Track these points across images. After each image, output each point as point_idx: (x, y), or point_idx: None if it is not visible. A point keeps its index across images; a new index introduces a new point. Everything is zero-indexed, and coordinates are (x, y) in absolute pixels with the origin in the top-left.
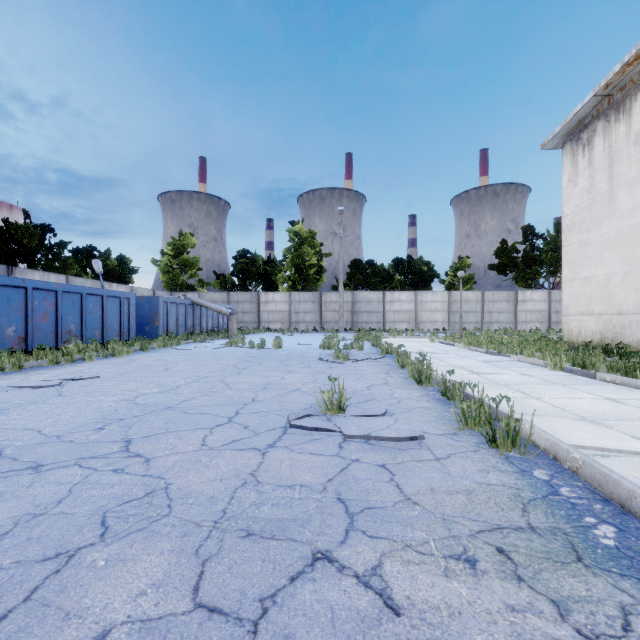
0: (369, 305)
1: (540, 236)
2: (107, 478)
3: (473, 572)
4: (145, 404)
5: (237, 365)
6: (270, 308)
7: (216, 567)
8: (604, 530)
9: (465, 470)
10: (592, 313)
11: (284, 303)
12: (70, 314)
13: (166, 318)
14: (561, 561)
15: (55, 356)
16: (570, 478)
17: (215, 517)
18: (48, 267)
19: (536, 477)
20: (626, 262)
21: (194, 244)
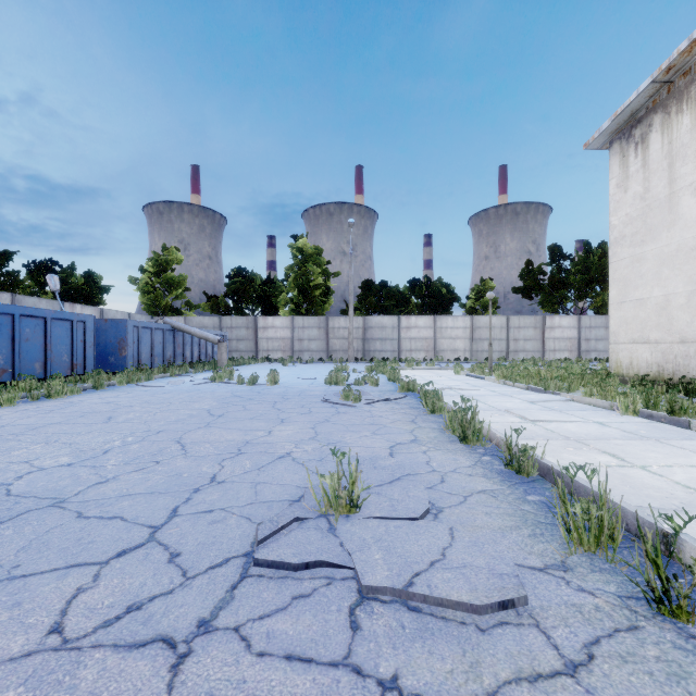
0: (383, 331)
1: (568, 257)
2: None
3: None
4: (21, 495)
5: (212, 410)
6: (269, 335)
7: None
8: None
9: None
10: (647, 341)
11: (286, 329)
12: None
13: (137, 346)
14: None
15: None
16: None
17: None
18: None
19: None
20: (691, 280)
21: (180, 260)
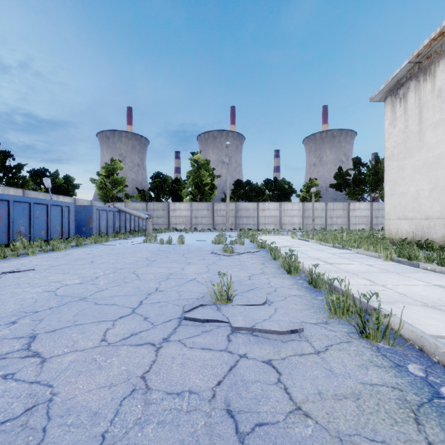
0: (247, 212)
1: (364, 165)
2: None
3: None
4: (63, 295)
5: (148, 258)
6: (177, 214)
7: None
8: None
9: (345, 366)
10: (406, 218)
11: (187, 210)
12: (20, 218)
13: (98, 221)
14: None
15: (3, 252)
16: (444, 374)
17: None
18: (8, 183)
19: (413, 373)
20: (431, 182)
21: (122, 168)
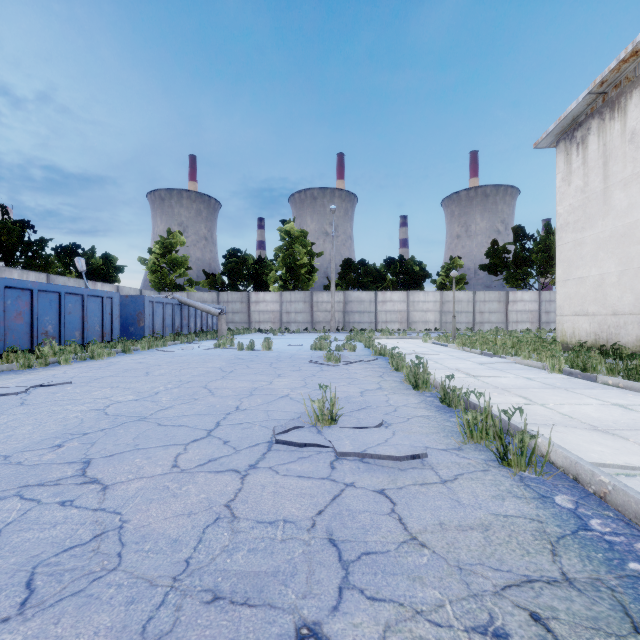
0: (361, 305)
1: (530, 237)
2: (50, 514)
3: None
4: (116, 414)
5: (223, 368)
6: (261, 308)
7: None
8: None
9: (477, 496)
10: (586, 313)
11: (275, 303)
12: (47, 314)
13: (152, 318)
14: (615, 633)
15: (27, 359)
16: (598, 506)
17: (175, 571)
18: (28, 265)
19: (559, 505)
20: (621, 262)
21: (183, 243)
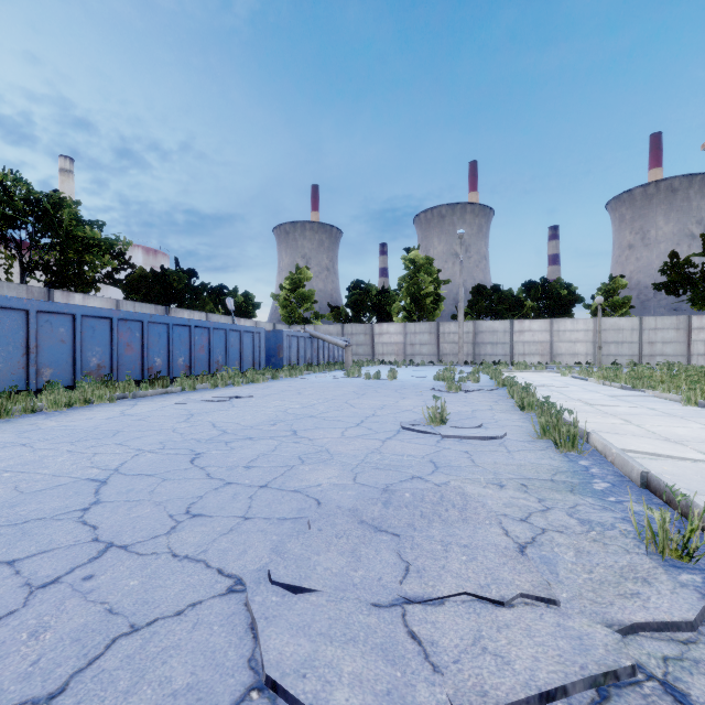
0: (493, 336)
1: None
2: (292, 445)
3: (500, 488)
4: (295, 414)
5: (356, 392)
6: (384, 340)
7: (362, 475)
8: (601, 484)
9: (526, 457)
10: None
11: (399, 335)
12: (218, 347)
13: (289, 350)
14: (557, 490)
15: (215, 381)
16: (606, 466)
17: (358, 462)
18: (192, 306)
19: (579, 463)
20: None
21: (310, 277)
